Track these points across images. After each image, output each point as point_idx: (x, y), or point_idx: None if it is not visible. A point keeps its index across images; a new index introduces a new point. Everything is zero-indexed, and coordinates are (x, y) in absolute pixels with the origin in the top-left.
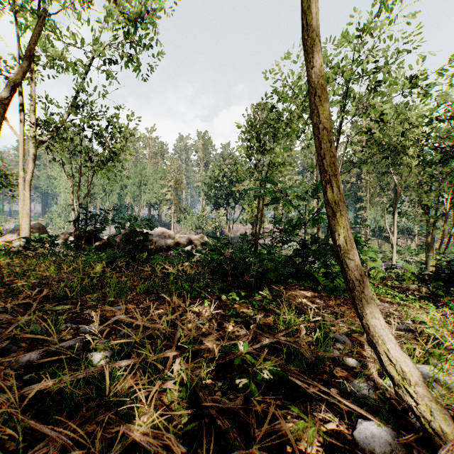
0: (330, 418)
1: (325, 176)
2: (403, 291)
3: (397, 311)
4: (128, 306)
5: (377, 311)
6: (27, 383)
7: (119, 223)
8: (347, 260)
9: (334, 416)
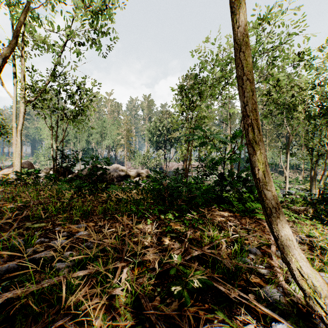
0: (249, 320)
1: (246, 121)
2: (296, 212)
3: (293, 227)
4: (89, 224)
5: (290, 234)
6: (4, 289)
7: (85, 160)
8: (264, 191)
9: (252, 317)
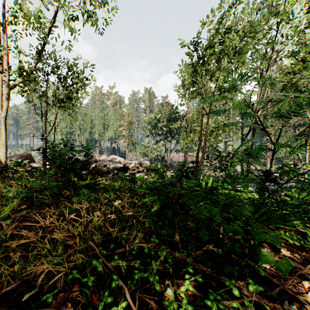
0: None
1: None
2: None
3: None
4: None
5: None
6: None
7: (53, 150)
8: None
9: None
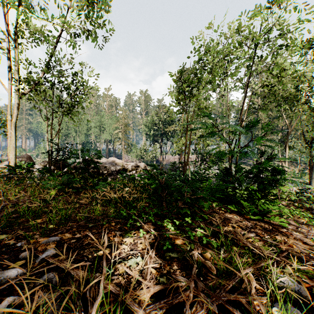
0: None
1: None
2: (309, 211)
3: None
4: (64, 235)
5: None
6: None
7: (74, 154)
8: None
9: None
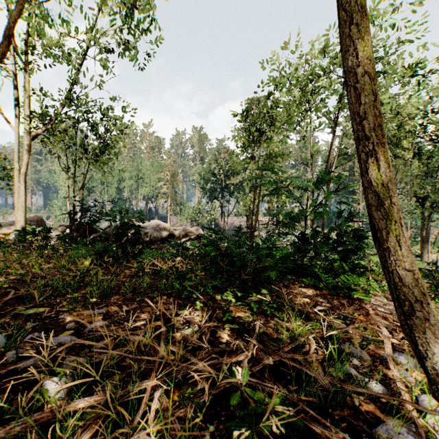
0: None
1: (368, 144)
2: None
3: None
4: (110, 308)
5: None
6: None
7: (110, 215)
8: (402, 271)
9: None
